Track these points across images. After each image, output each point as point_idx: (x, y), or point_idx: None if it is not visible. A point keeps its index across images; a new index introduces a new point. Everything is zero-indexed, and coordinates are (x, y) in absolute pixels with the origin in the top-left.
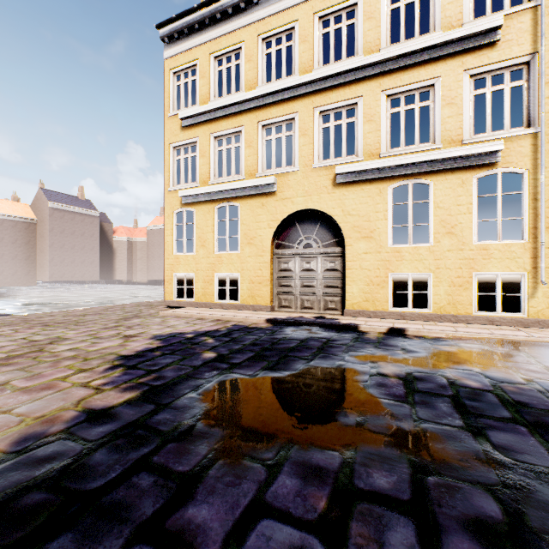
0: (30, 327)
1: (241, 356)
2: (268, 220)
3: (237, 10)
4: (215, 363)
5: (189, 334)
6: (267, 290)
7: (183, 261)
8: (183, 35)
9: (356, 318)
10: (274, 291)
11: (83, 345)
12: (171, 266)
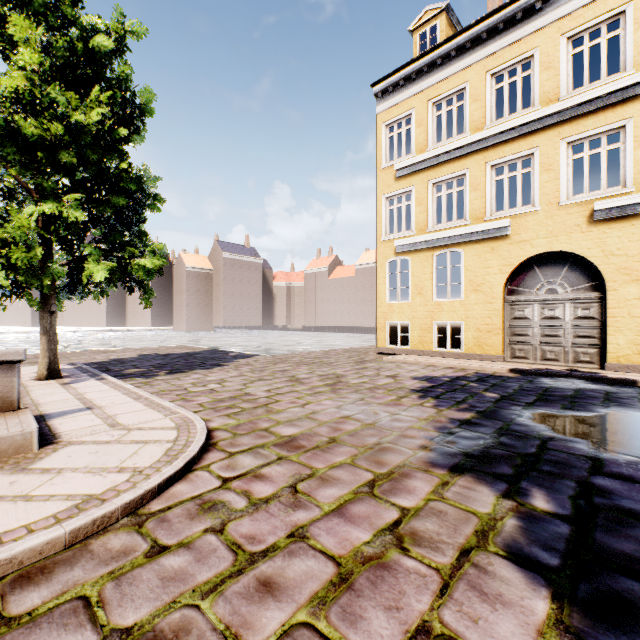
0: (296, 365)
1: (525, 398)
2: (498, 266)
3: (460, 51)
4: (507, 401)
5: (443, 378)
6: (497, 339)
7: (397, 309)
8: (397, 87)
9: (624, 373)
10: (506, 340)
11: (366, 380)
12: (383, 314)
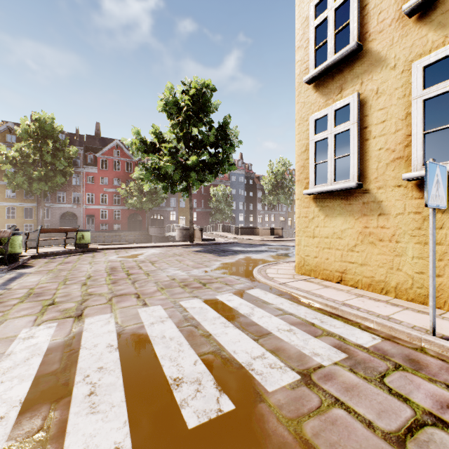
0: None
1: None
2: None
3: None
4: None
5: None
6: None
7: None
8: None
9: None
10: None
11: None
12: None
